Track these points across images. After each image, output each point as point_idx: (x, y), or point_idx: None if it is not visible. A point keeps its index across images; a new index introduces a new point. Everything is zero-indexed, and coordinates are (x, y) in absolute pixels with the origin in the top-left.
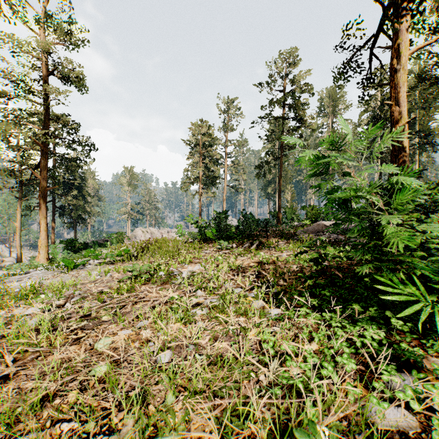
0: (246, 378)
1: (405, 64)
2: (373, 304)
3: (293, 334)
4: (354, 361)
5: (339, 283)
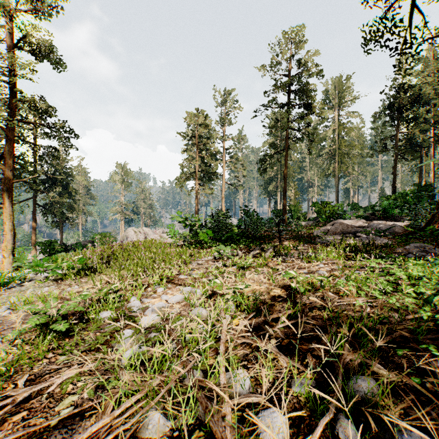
0: None
1: None
2: None
3: None
4: None
5: None
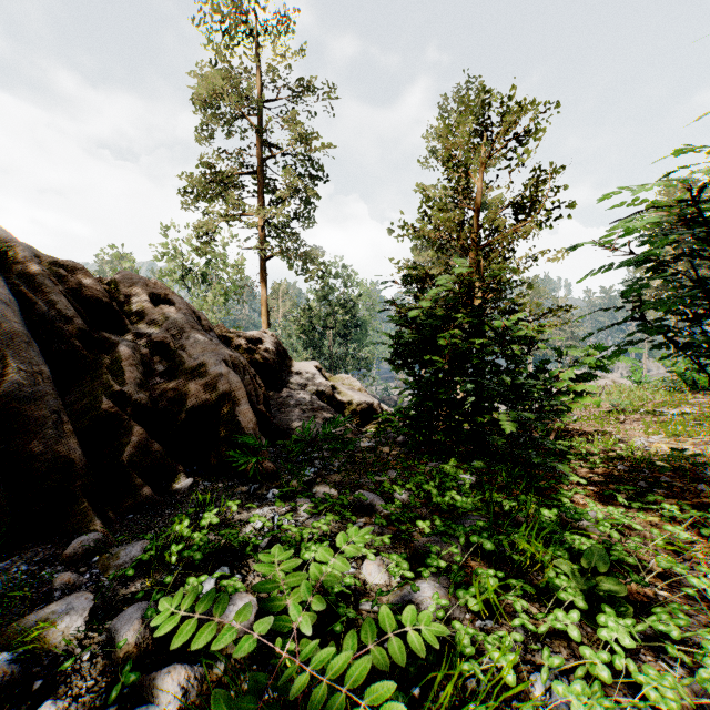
0: None
1: None
2: None
3: None
4: None
5: None
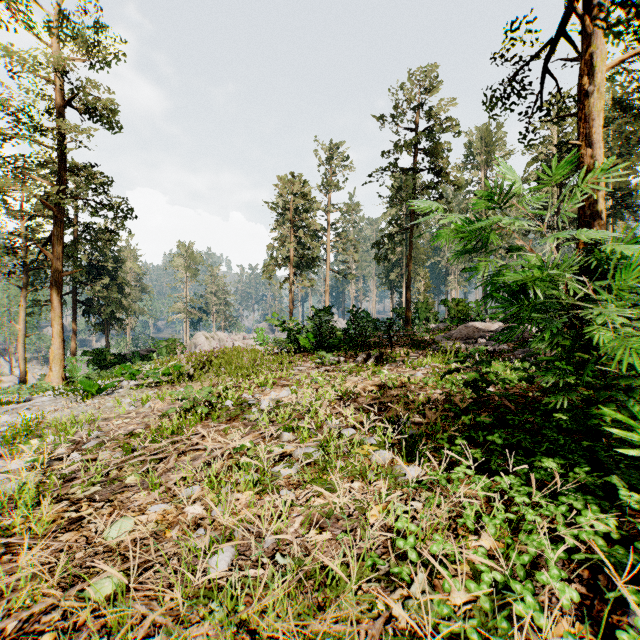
0: (368, 610)
1: (600, 84)
2: (578, 459)
3: (445, 515)
4: (565, 575)
5: (512, 421)
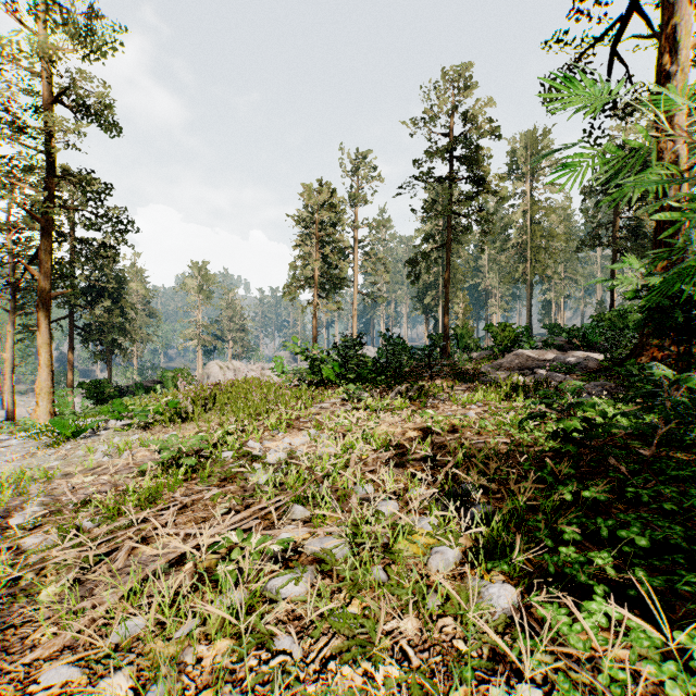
0: None
1: (682, 64)
2: None
3: None
4: None
5: (633, 494)
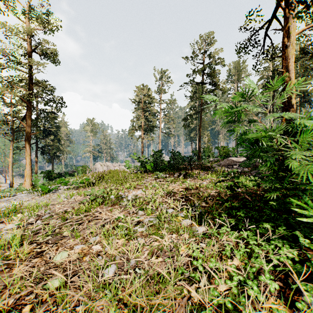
0: (179, 294)
1: (292, 41)
2: (280, 223)
3: (216, 250)
4: (273, 277)
5: (249, 205)
